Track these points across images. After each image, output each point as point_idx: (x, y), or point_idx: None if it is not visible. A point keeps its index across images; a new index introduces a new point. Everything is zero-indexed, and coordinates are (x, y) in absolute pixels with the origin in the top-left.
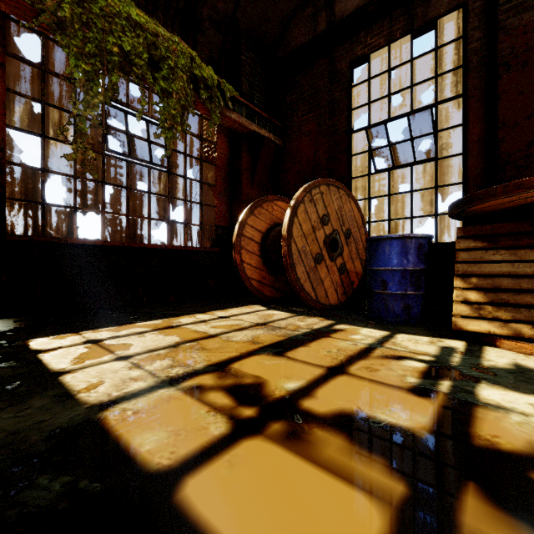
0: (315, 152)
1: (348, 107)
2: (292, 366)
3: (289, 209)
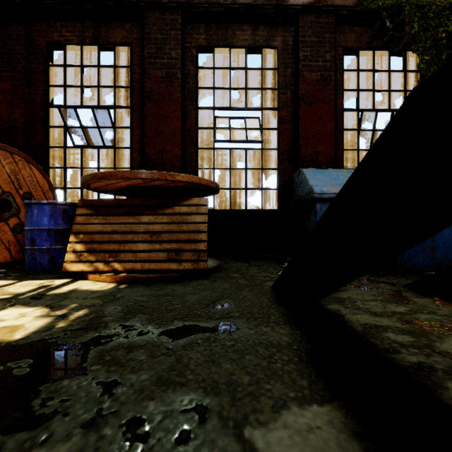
0: (11, 113)
1: (45, 82)
2: None
3: None
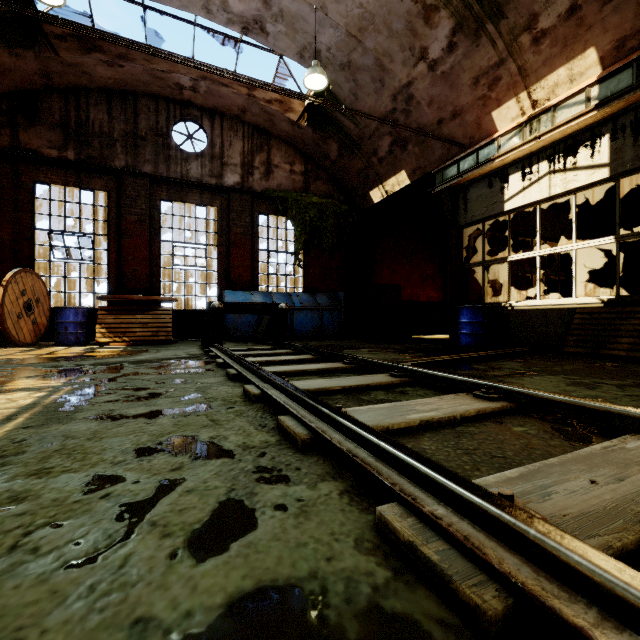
0: None
1: (32, 210)
2: (38, 352)
3: (3, 287)
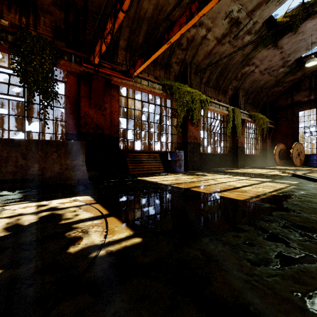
0: (287, 131)
1: (297, 121)
2: (306, 168)
3: (292, 149)
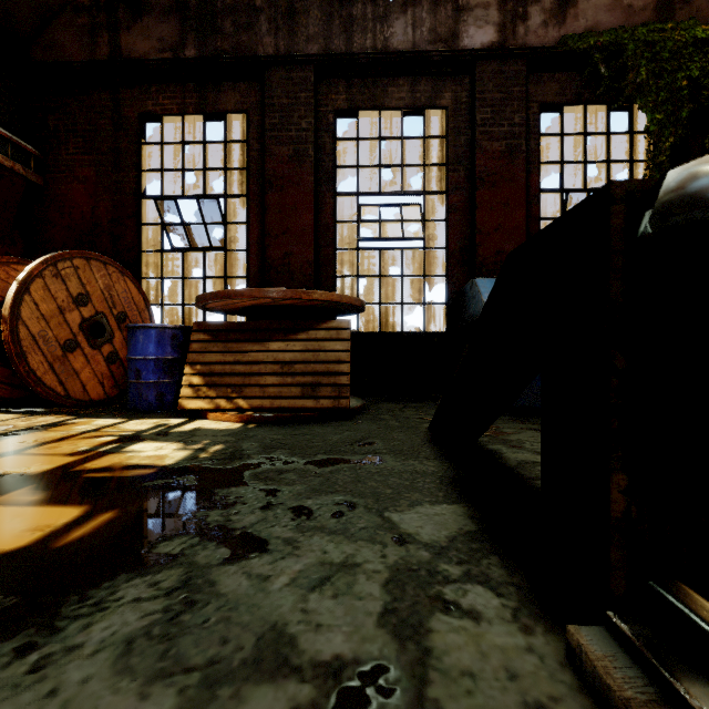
0: (94, 207)
1: (137, 165)
2: None
3: (17, 283)
